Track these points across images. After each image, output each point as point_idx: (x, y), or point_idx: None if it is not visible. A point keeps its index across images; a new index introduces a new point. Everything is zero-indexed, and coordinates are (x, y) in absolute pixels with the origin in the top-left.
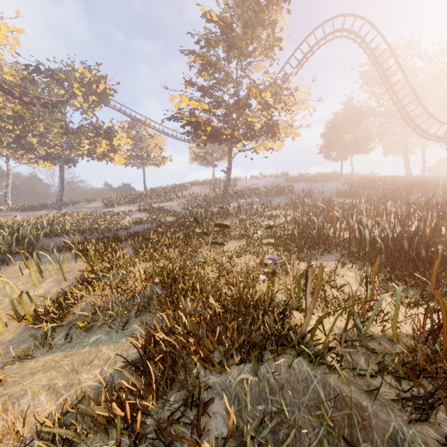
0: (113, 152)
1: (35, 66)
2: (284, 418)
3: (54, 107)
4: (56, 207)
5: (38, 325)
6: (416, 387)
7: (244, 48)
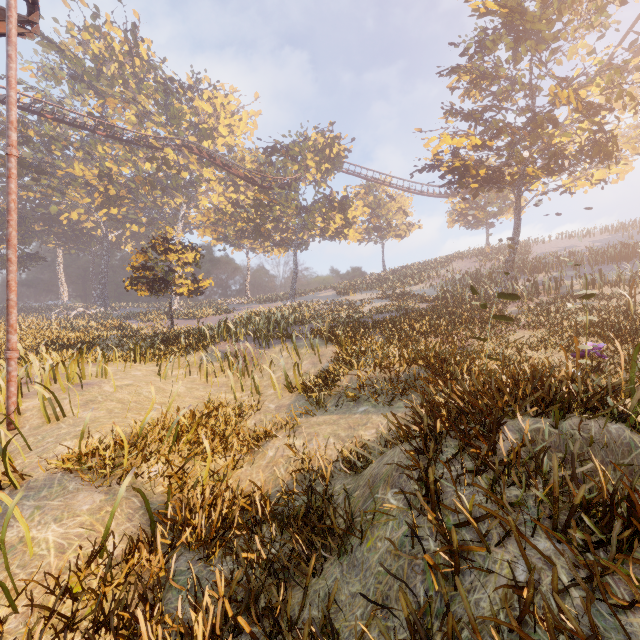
0: (347, 227)
1: (273, 146)
2: (593, 472)
3: (289, 186)
4: (290, 297)
5: (308, 395)
6: None
7: (544, 32)
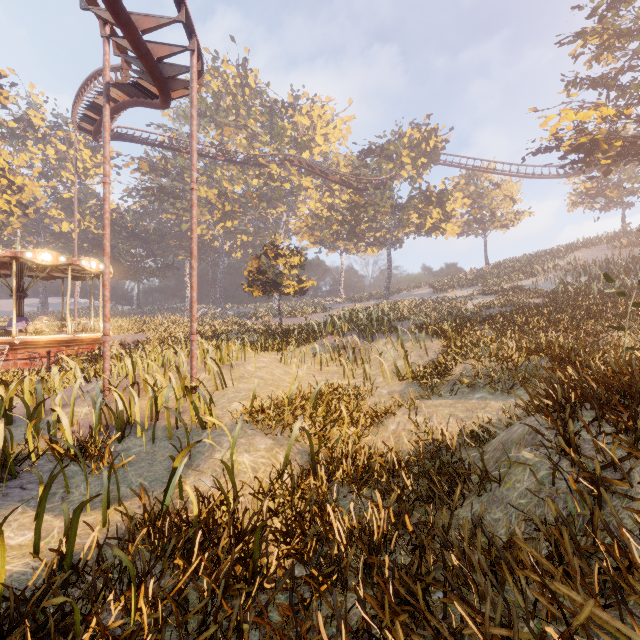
0: (445, 221)
1: (368, 148)
2: None
3: (383, 186)
4: (384, 295)
5: (419, 382)
6: None
7: None
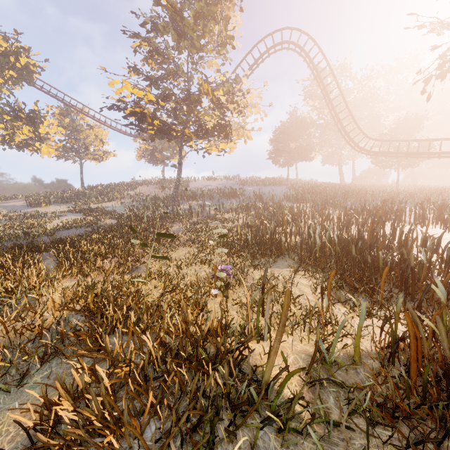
0: (39, 141)
1: None
2: None
3: None
4: None
5: None
6: (403, 446)
7: (195, 40)
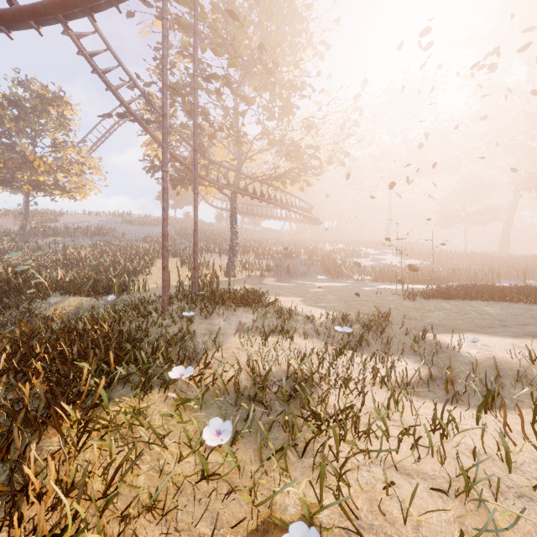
0: None
1: None
2: None
3: None
4: None
5: None
6: None
7: (33, 121)
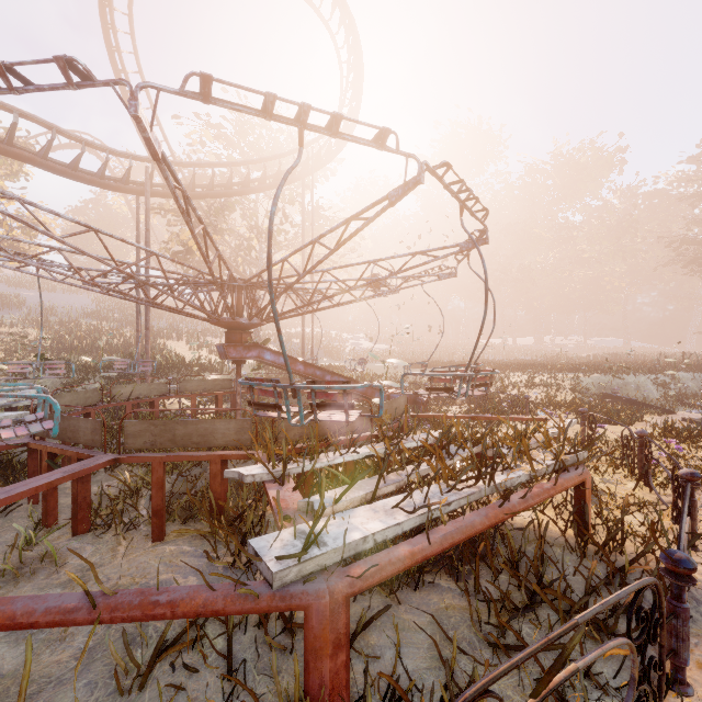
0: None
1: None
2: None
3: None
4: None
5: None
6: None
7: None
